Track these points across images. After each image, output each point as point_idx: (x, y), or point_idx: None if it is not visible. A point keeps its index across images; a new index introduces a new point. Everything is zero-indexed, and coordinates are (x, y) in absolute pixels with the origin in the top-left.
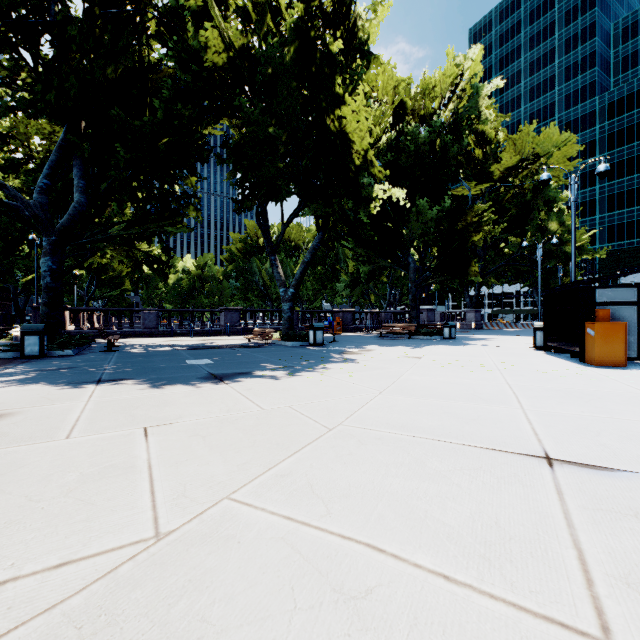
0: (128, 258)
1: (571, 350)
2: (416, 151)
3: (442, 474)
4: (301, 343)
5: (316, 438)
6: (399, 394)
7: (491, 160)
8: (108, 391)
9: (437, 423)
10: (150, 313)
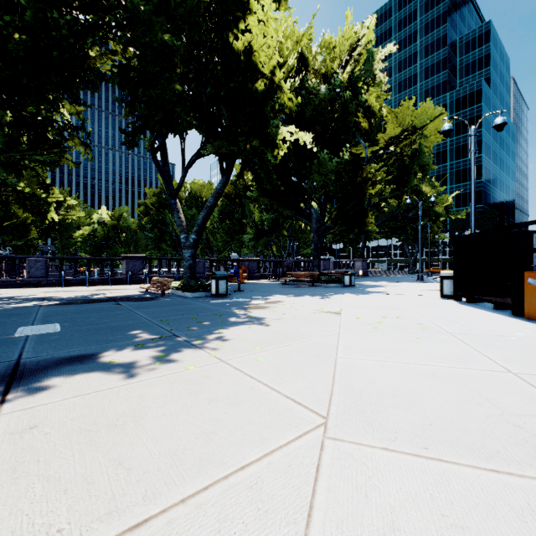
0: None
1: (497, 301)
2: (319, 106)
3: None
4: (202, 293)
5: None
6: (367, 432)
7: (375, 131)
8: None
9: None
10: (37, 260)
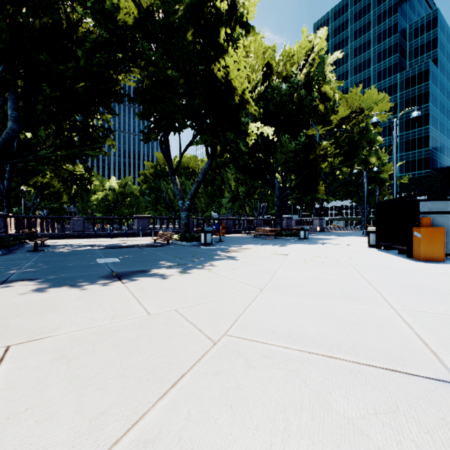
0: (55, 176)
1: (399, 248)
2: (280, 101)
3: (357, 426)
4: (195, 243)
5: (198, 358)
6: (278, 292)
7: (330, 113)
8: (4, 294)
9: (322, 330)
10: (78, 220)
